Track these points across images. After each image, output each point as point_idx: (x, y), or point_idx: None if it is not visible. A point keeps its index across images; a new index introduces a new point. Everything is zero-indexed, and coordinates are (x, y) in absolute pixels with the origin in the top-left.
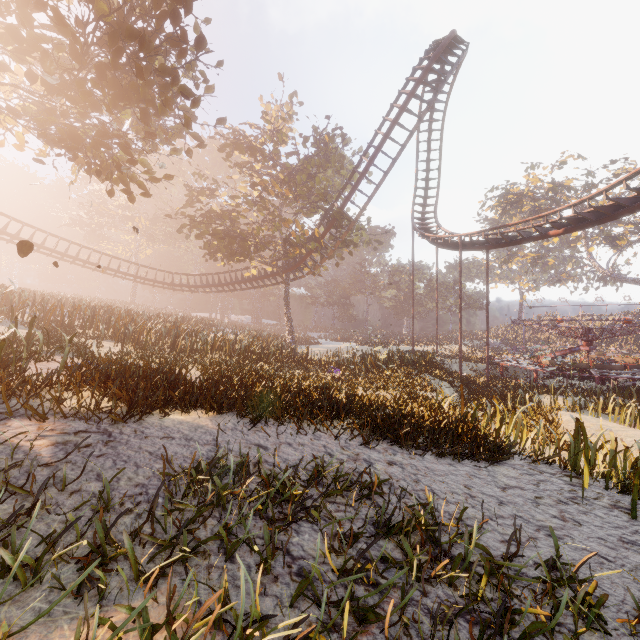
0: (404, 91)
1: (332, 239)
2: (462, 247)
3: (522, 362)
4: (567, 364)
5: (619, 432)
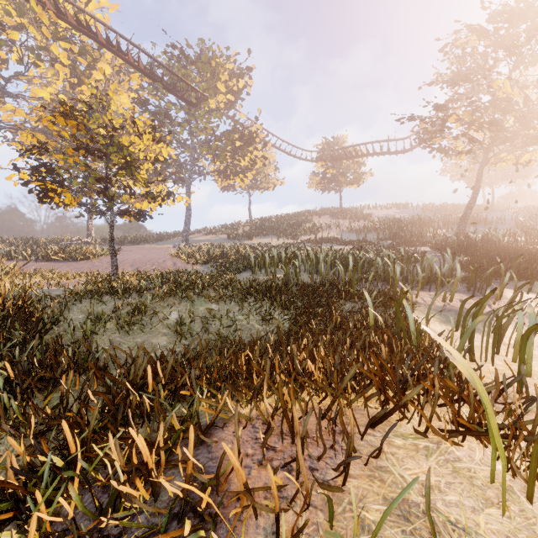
0: None
1: None
2: None
3: None
4: None
5: None
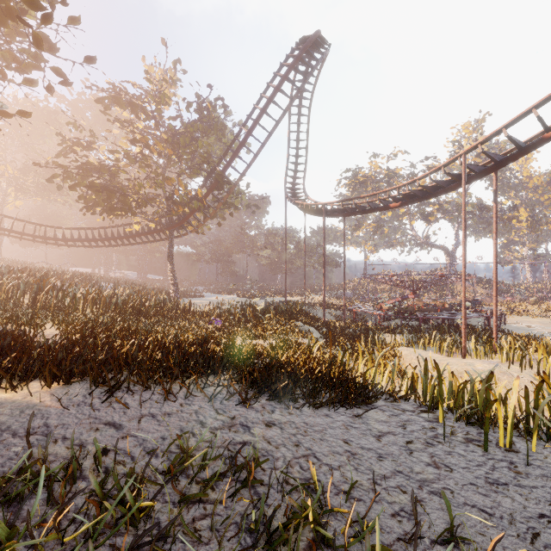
0: (279, 74)
1: (214, 200)
2: (325, 214)
3: (369, 308)
4: (400, 309)
5: (442, 361)
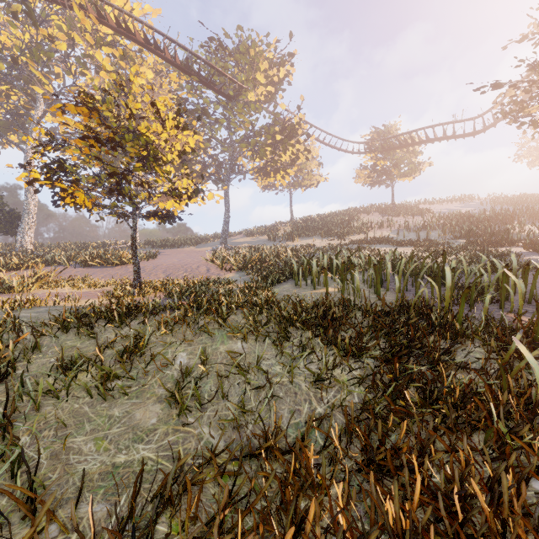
0: None
1: None
2: None
3: None
4: None
5: None
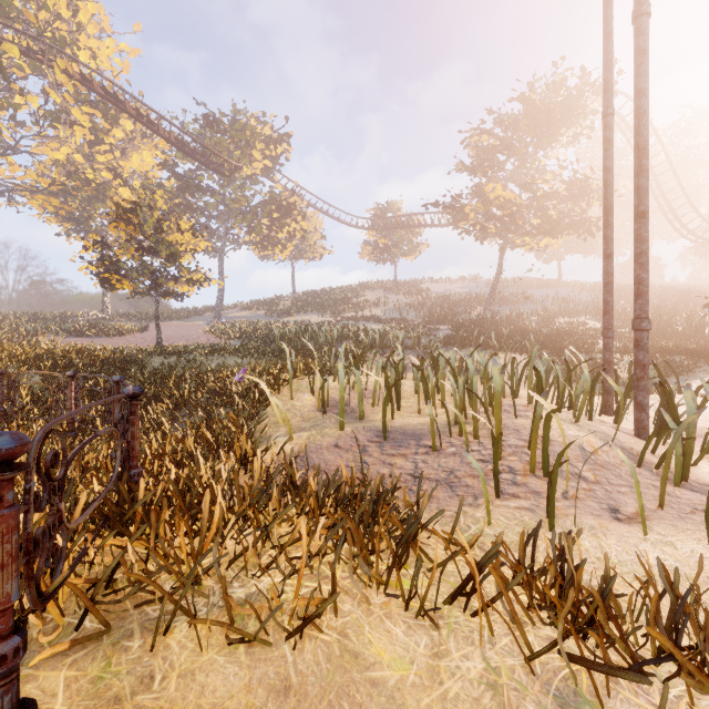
0: None
1: None
2: None
3: None
4: None
5: None
